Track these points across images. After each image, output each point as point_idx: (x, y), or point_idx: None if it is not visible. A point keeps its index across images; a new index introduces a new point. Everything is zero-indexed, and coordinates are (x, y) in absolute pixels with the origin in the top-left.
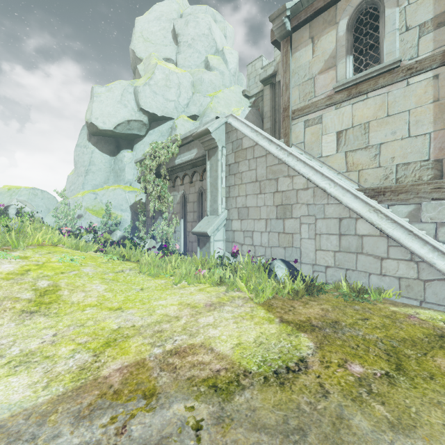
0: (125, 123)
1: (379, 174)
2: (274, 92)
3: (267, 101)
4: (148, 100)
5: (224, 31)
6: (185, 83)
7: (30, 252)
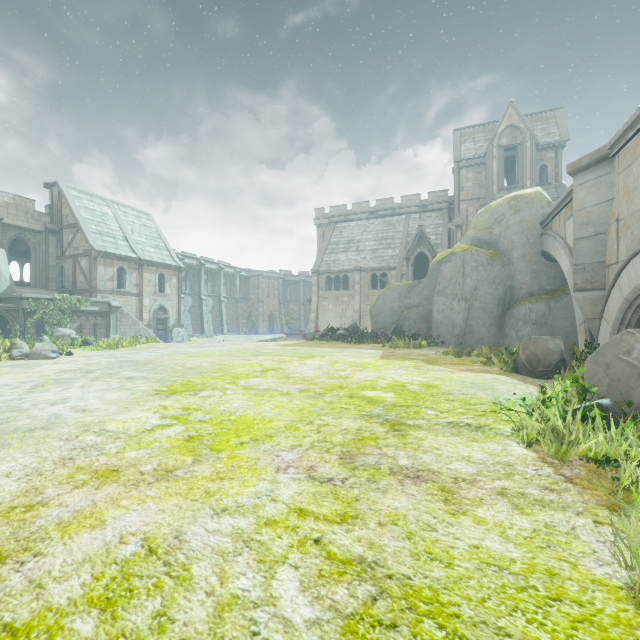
0: None
1: None
2: None
3: None
4: None
5: None
6: None
7: None
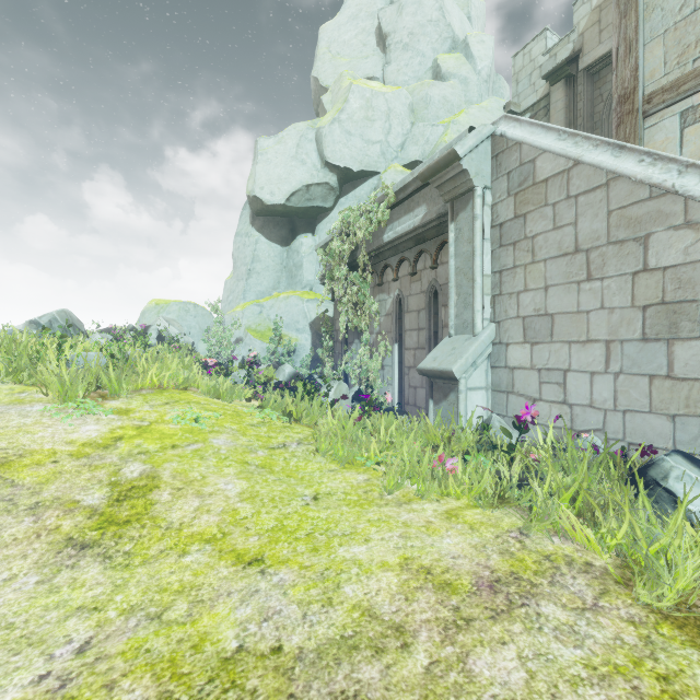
0: (302, 190)
1: None
2: (573, 92)
3: (557, 113)
4: (337, 147)
5: (468, 9)
6: (398, 109)
7: (138, 402)
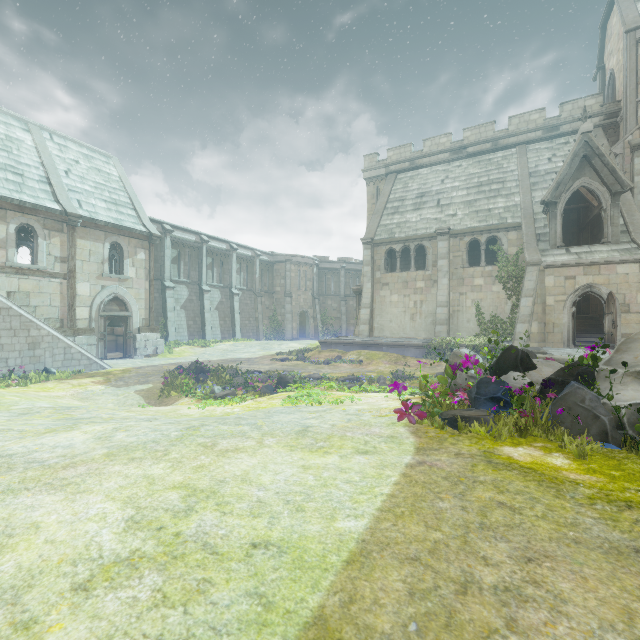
0: None
1: None
2: None
3: None
4: None
5: None
6: None
7: None
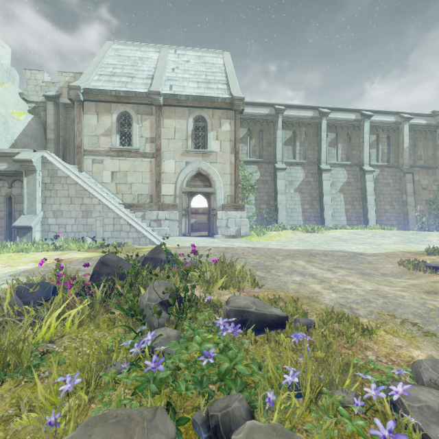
0: None
1: (131, 197)
2: (58, 110)
3: (51, 115)
4: None
5: None
6: None
7: None
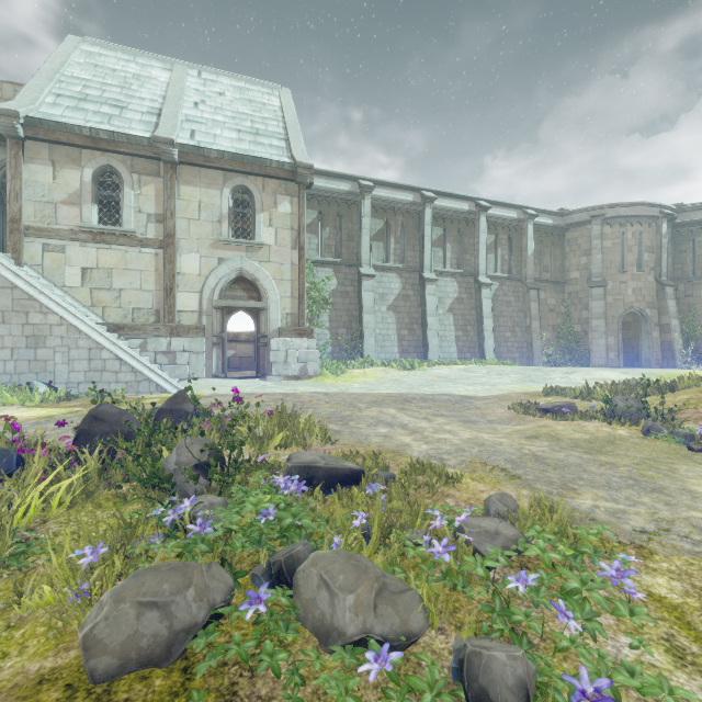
0: None
1: (120, 313)
2: None
3: None
4: None
5: None
6: None
7: None
